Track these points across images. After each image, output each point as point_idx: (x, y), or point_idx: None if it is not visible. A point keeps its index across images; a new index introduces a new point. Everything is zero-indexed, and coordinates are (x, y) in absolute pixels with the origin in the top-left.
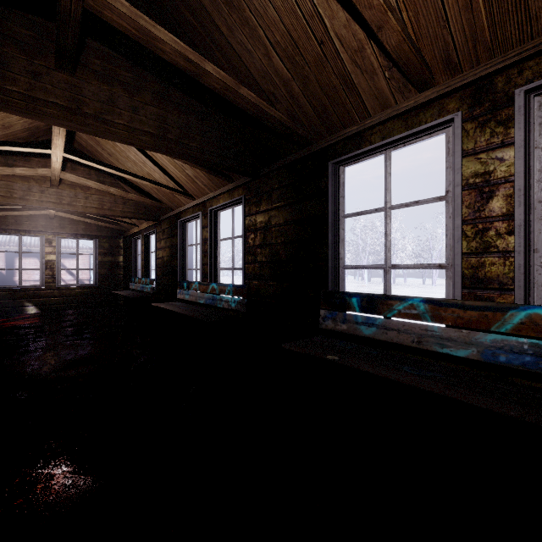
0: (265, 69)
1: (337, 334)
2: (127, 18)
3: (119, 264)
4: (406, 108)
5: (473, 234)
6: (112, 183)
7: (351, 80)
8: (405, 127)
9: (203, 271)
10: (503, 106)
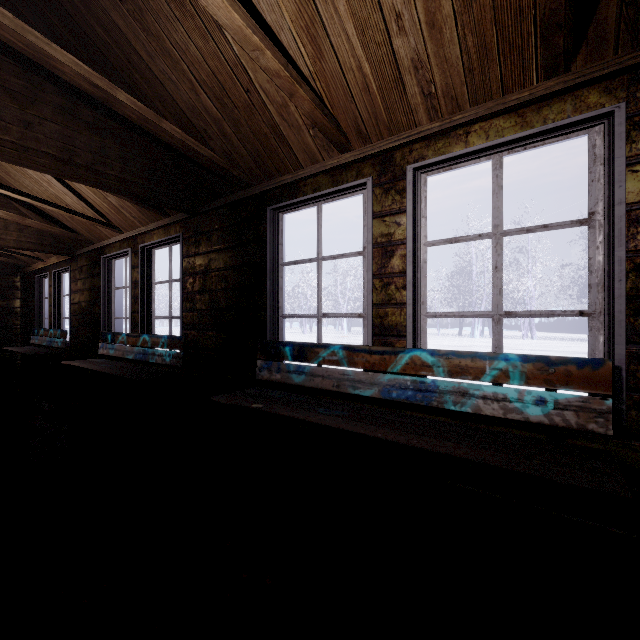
0: (193, 103)
1: (275, 385)
2: (11, 30)
3: (15, 311)
4: (331, 166)
5: (381, 287)
6: (0, 202)
7: (280, 131)
8: (331, 183)
9: (133, 320)
10: (400, 178)
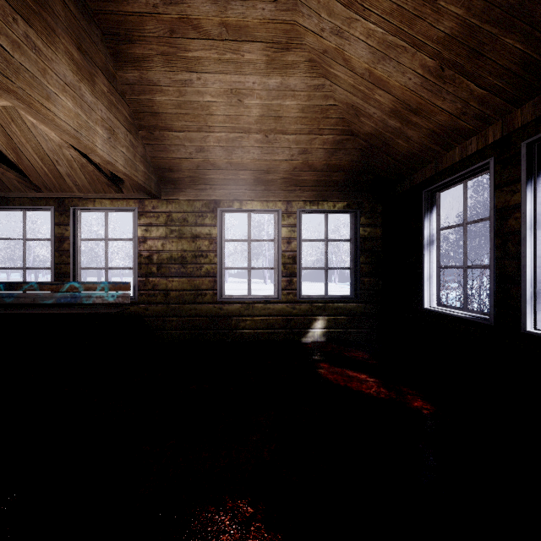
0: None
1: None
2: None
3: None
4: (31, 196)
5: (59, 256)
6: None
7: None
8: (32, 204)
9: None
10: (68, 211)
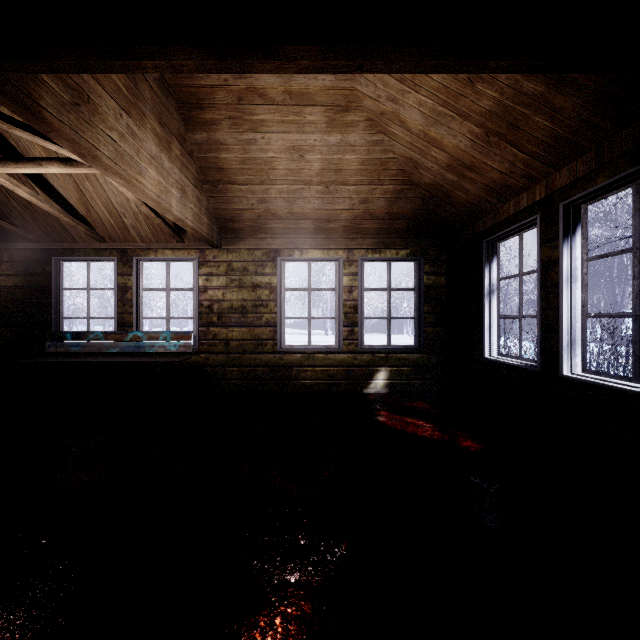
0: (5, 202)
1: (59, 356)
2: None
3: None
4: (96, 247)
5: (122, 306)
6: None
7: (65, 227)
8: (96, 254)
9: None
10: (131, 261)
